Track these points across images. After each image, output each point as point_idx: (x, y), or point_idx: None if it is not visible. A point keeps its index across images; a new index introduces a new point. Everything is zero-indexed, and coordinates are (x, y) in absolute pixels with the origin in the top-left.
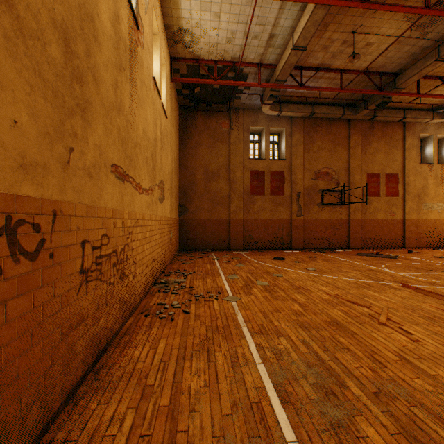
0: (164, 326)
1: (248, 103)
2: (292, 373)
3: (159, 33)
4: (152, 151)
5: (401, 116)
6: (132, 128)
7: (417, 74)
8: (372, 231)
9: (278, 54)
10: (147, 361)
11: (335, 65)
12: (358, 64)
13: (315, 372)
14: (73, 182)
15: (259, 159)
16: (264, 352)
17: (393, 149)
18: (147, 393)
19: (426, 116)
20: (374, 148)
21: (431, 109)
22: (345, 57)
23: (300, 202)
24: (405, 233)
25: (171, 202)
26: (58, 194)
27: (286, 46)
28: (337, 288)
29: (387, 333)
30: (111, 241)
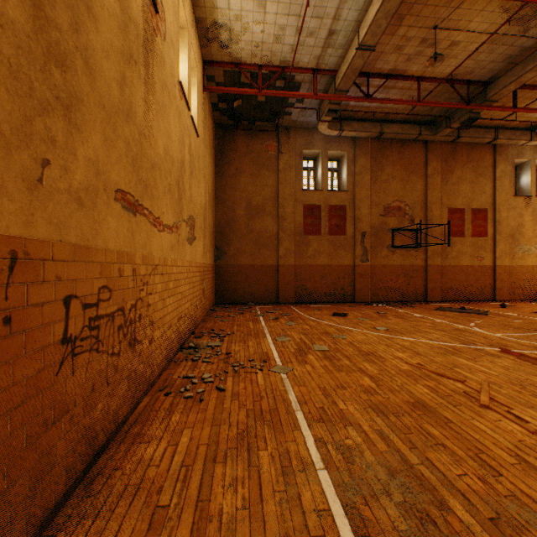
0: (189, 410)
1: (301, 120)
2: (368, 485)
3: (188, 27)
4: (177, 177)
5: (491, 137)
6: (148, 144)
7: (514, 82)
8: (454, 280)
9: (339, 56)
10: (162, 465)
11: (411, 71)
12: (439, 70)
13: (401, 484)
14: (48, 210)
15: (314, 191)
16: (327, 451)
17: (480, 178)
18: (158, 519)
19: (522, 137)
20: (458, 177)
21: (529, 129)
22: (424, 60)
23: (366, 243)
24: (496, 282)
25: (204, 243)
26: (20, 227)
27: (350, 46)
28: (417, 354)
29: (493, 420)
30: (115, 295)
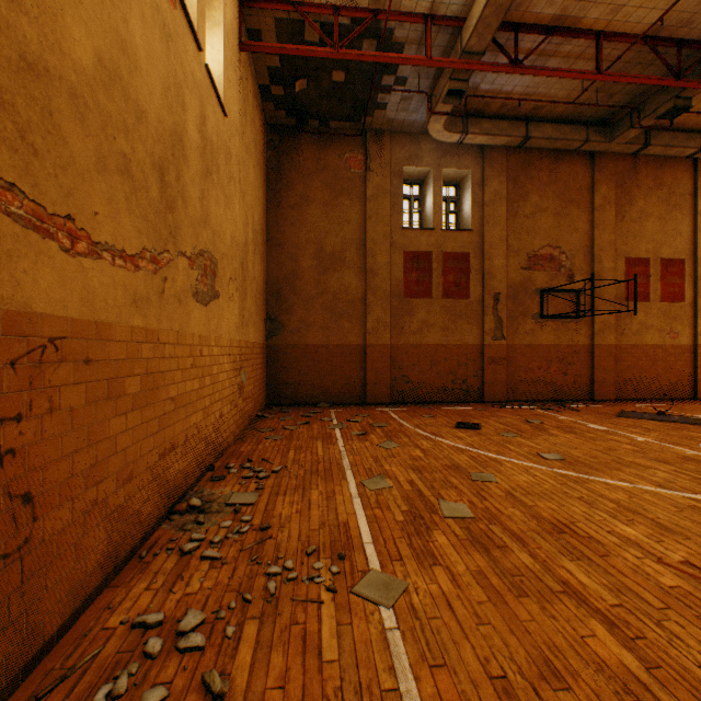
0: None
1: (401, 118)
2: None
3: None
4: (158, 156)
5: (696, 146)
6: None
7: None
8: (635, 367)
9: None
10: None
11: (588, 20)
12: (636, 18)
13: None
14: None
15: (421, 230)
16: None
17: (674, 212)
18: None
19: None
20: (640, 210)
21: None
22: None
23: (500, 312)
24: (697, 371)
25: (243, 308)
26: None
27: None
28: (665, 530)
29: None
30: None
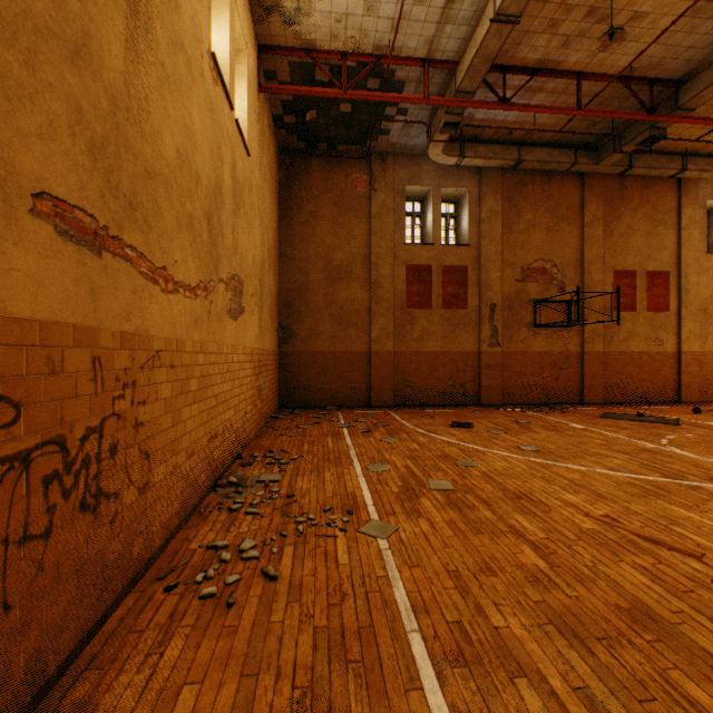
0: (203, 629)
1: (403, 142)
2: None
3: None
4: (207, 207)
5: (677, 168)
6: (138, 130)
7: None
8: (622, 373)
9: (462, 39)
10: None
11: (568, 63)
12: (611, 62)
13: None
14: None
15: (422, 245)
16: None
17: (659, 227)
18: None
19: None
20: (627, 226)
21: None
22: (589, 45)
23: (496, 321)
24: (681, 376)
25: (261, 319)
26: None
27: (480, 19)
28: (600, 497)
29: None
30: (32, 413)
